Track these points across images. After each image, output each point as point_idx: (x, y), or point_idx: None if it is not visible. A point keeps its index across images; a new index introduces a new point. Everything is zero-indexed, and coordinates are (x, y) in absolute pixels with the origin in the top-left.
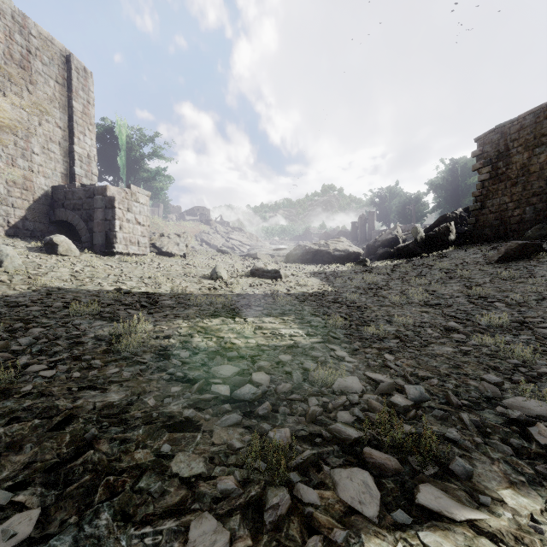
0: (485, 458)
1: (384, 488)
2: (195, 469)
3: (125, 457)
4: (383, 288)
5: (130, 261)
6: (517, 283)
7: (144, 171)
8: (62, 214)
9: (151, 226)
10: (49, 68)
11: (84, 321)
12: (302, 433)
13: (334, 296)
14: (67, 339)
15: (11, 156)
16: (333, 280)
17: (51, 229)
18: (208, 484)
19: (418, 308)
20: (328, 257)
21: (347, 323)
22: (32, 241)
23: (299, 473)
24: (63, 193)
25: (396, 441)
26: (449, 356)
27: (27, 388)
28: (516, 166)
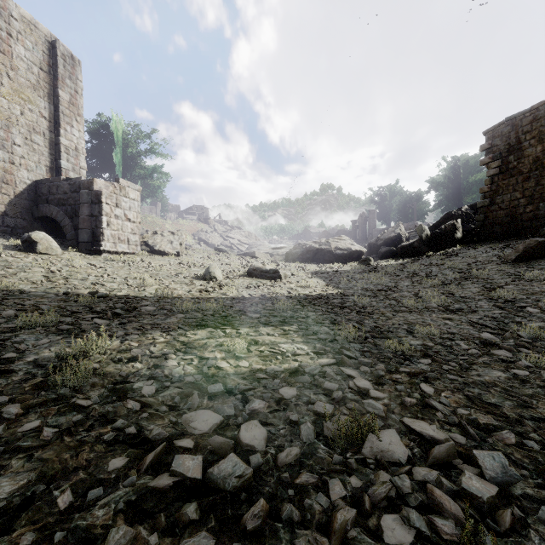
0: None
1: None
2: None
3: None
4: (393, 290)
5: (117, 260)
6: None
7: (140, 168)
8: (46, 210)
9: (148, 224)
10: (33, 54)
11: (31, 337)
12: None
13: (340, 299)
14: None
15: None
16: (337, 281)
17: (35, 226)
18: None
19: (438, 314)
20: (329, 256)
21: (361, 335)
22: (12, 238)
23: None
24: (47, 187)
25: None
26: (504, 386)
27: None
28: (529, 159)
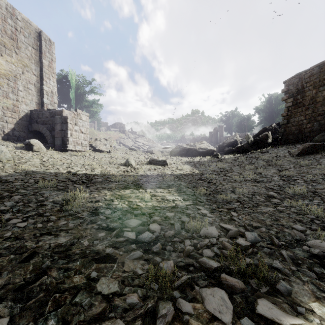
0: (299, 280)
1: (234, 301)
2: (112, 289)
3: (67, 280)
4: (229, 171)
5: (76, 155)
6: (310, 168)
7: (85, 101)
8: (36, 127)
9: (90, 134)
10: (28, 39)
11: (46, 191)
12: (181, 264)
13: (199, 176)
14: (36, 203)
15: (5, 92)
16: (199, 166)
17: (29, 136)
18: (120, 299)
19: (250, 183)
20: (195, 153)
21: (207, 192)
22: (18, 143)
23: (179, 291)
24: (37, 114)
25: (241, 270)
26: (271, 213)
27: (8, 234)
28: (308, 98)
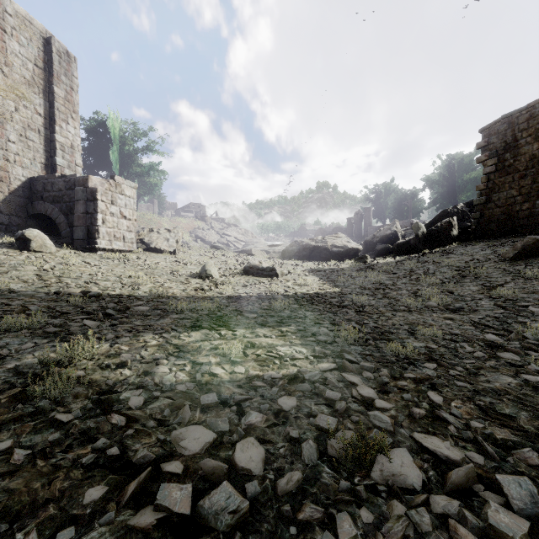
0: None
1: None
2: None
3: None
4: (391, 288)
5: (112, 257)
6: None
7: (137, 166)
8: (41, 207)
9: (144, 221)
10: (28, 50)
11: (15, 340)
12: None
13: (338, 298)
14: None
15: None
16: (334, 279)
17: (30, 223)
18: None
19: (439, 313)
20: (326, 254)
21: (361, 336)
22: (6, 236)
23: None
24: (42, 184)
25: None
26: (517, 394)
27: None
28: (525, 157)
